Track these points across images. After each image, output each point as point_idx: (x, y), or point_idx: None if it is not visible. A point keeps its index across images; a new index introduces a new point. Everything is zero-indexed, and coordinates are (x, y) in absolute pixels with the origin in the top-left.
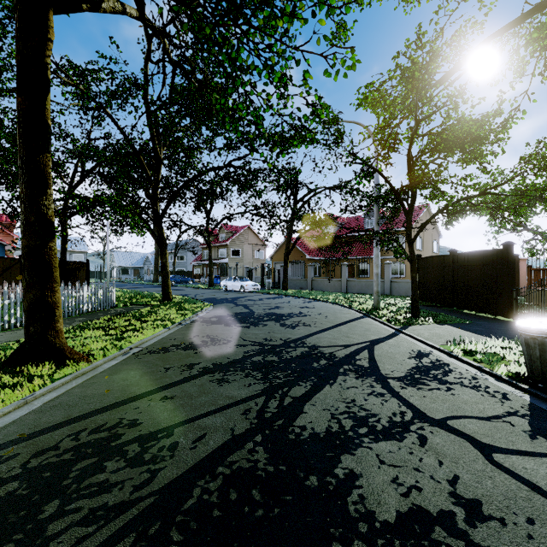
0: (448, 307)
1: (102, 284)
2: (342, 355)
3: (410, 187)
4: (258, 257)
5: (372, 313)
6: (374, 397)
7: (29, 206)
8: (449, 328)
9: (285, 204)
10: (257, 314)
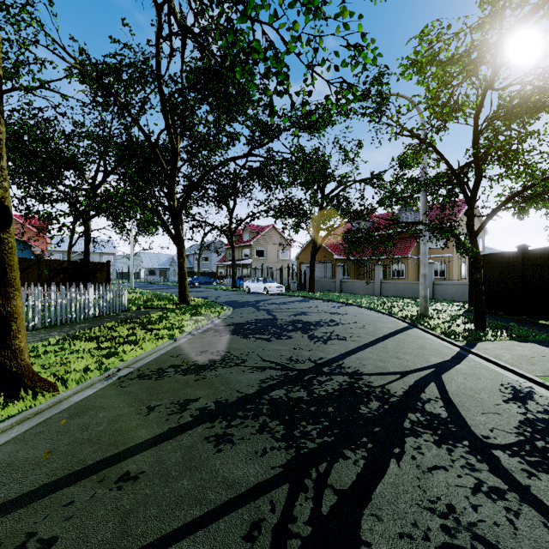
0: (514, 315)
1: (128, 285)
2: (399, 390)
3: (475, 165)
4: (283, 258)
5: (419, 322)
6: (487, 498)
7: None
8: (538, 348)
9: (311, 199)
10: (281, 322)
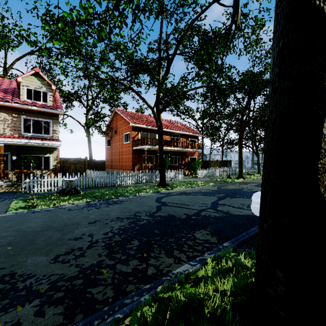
0: None
1: None
2: None
3: None
4: None
5: None
6: None
7: (240, 156)
8: None
9: None
10: None
